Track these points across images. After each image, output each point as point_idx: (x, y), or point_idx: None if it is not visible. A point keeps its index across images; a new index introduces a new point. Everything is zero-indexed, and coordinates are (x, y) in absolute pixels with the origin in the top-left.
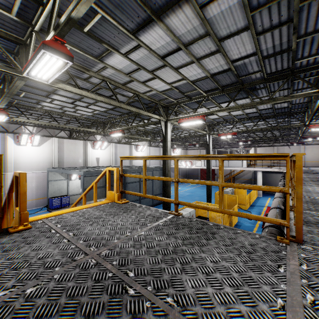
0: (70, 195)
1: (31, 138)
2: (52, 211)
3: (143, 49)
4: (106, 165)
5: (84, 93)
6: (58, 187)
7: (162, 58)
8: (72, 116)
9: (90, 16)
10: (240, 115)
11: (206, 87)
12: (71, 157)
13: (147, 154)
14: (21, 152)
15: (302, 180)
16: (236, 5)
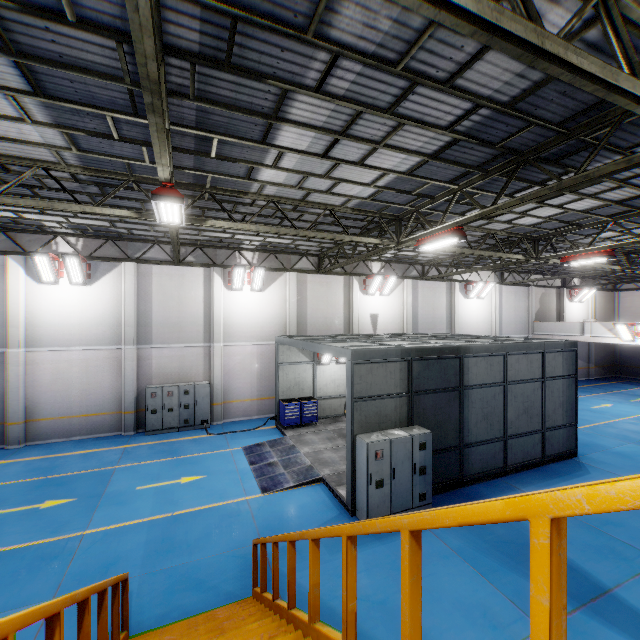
0: (319, 398)
1: (250, 275)
2: (284, 430)
3: None
4: (392, 331)
5: None
6: (295, 379)
7: None
8: (323, 209)
9: None
10: None
11: None
12: (320, 313)
13: (493, 304)
14: (233, 304)
15: None
16: None
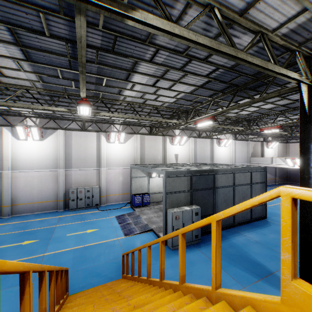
0: (150, 193)
1: (118, 136)
2: (134, 208)
3: None
4: (185, 162)
5: (177, 31)
6: (139, 184)
7: None
8: (152, 107)
9: None
10: None
11: None
12: (151, 153)
13: (231, 149)
14: (110, 149)
15: None
16: None
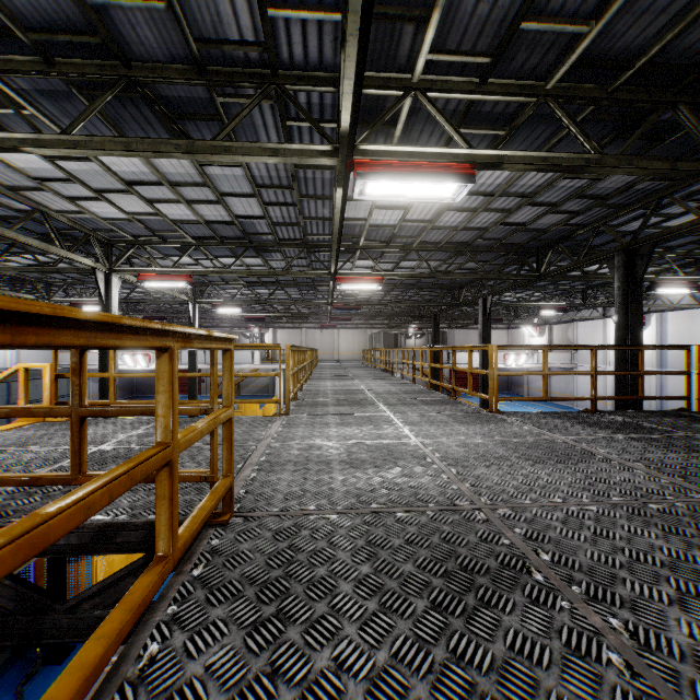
0: None
1: None
2: None
3: (93, 163)
4: None
5: None
6: None
7: (128, 184)
8: None
9: (3, 101)
10: (249, 277)
11: (196, 233)
12: None
13: None
14: None
15: (322, 377)
16: (241, 176)
